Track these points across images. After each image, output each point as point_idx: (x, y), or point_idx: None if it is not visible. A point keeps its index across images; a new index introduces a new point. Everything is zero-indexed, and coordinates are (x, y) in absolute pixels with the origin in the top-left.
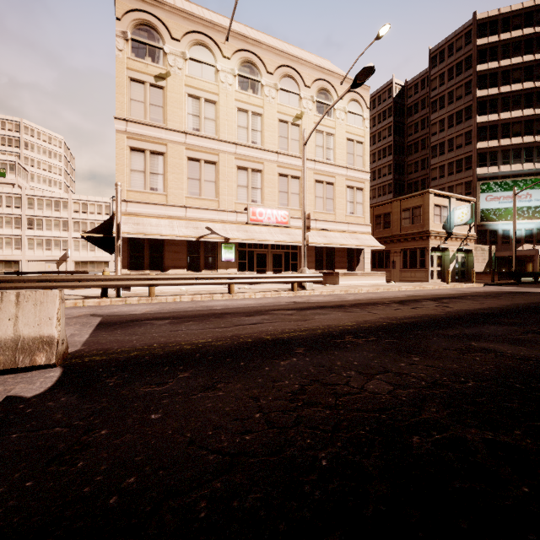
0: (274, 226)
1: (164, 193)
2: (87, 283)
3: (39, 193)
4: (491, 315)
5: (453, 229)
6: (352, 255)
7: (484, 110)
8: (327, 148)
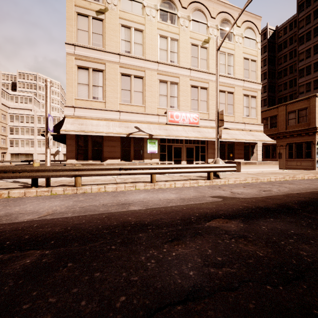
0: (187, 126)
1: (103, 101)
2: (13, 174)
3: (43, 114)
4: None
5: None
6: (247, 148)
7: None
8: (228, 65)
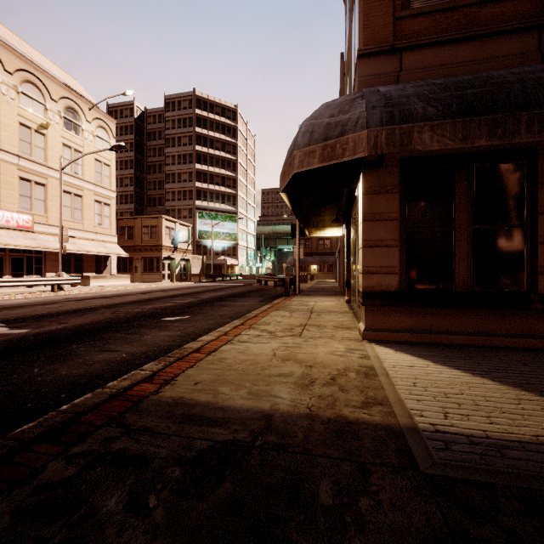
0: (15, 230)
1: None
2: None
3: None
4: (183, 294)
5: (178, 244)
6: (100, 260)
7: (200, 160)
8: (76, 163)
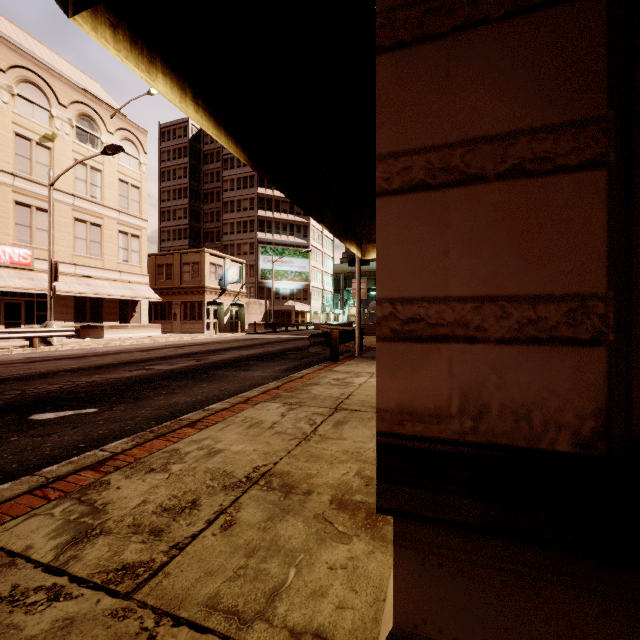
0: (7, 267)
1: None
2: None
3: None
4: (195, 353)
5: (228, 286)
6: (126, 306)
7: (263, 183)
8: (93, 184)
